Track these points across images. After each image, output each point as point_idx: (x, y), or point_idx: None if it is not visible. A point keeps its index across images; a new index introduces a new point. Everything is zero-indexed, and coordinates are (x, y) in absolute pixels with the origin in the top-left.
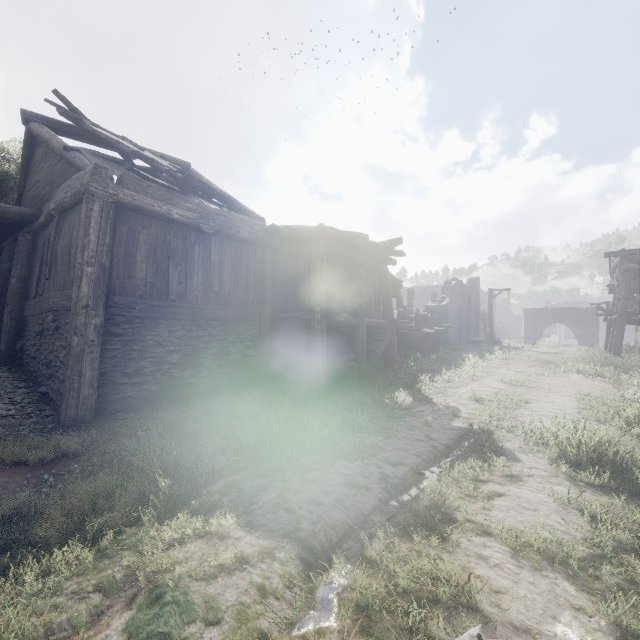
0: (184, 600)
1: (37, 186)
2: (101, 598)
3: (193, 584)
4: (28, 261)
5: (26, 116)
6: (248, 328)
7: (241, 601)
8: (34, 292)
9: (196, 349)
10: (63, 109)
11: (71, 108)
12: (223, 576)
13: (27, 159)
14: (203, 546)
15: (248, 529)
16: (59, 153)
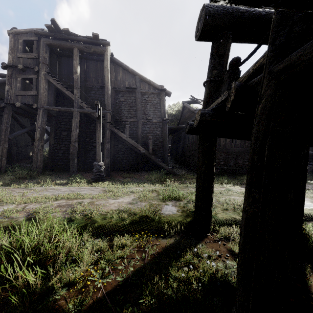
0: (232, 189)
1: (185, 119)
2: (220, 187)
3: (233, 189)
4: (184, 138)
5: (183, 102)
6: (245, 155)
7: (241, 191)
8: (187, 146)
9: (228, 161)
10: (193, 100)
11: (194, 98)
12: (238, 189)
13: (182, 112)
14: (234, 187)
15: (242, 188)
16: (192, 111)
